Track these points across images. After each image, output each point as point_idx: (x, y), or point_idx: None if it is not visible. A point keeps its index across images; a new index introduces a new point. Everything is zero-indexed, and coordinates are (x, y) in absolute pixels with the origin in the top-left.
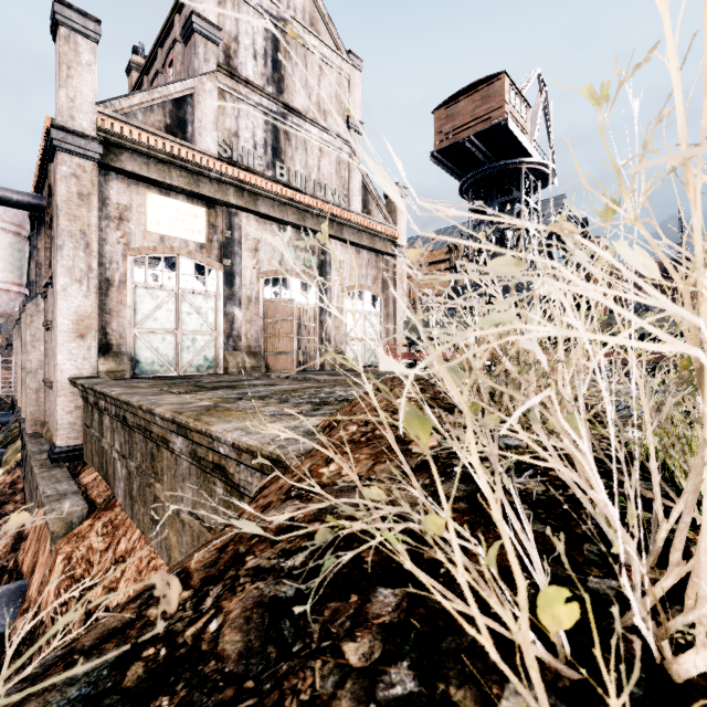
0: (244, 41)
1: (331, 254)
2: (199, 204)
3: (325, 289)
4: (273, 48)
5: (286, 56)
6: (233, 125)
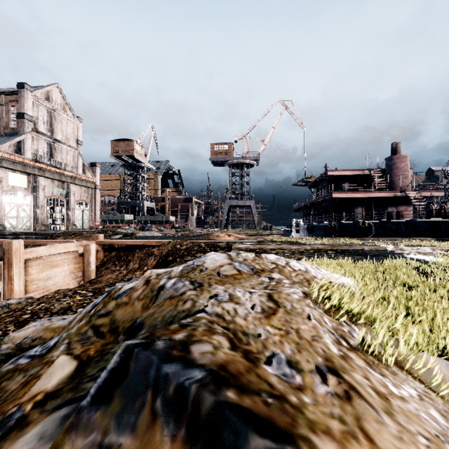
0: (40, 118)
1: (71, 189)
2: (25, 175)
3: (68, 202)
4: (50, 119)
5: (55, 121)
6: (37, 147)
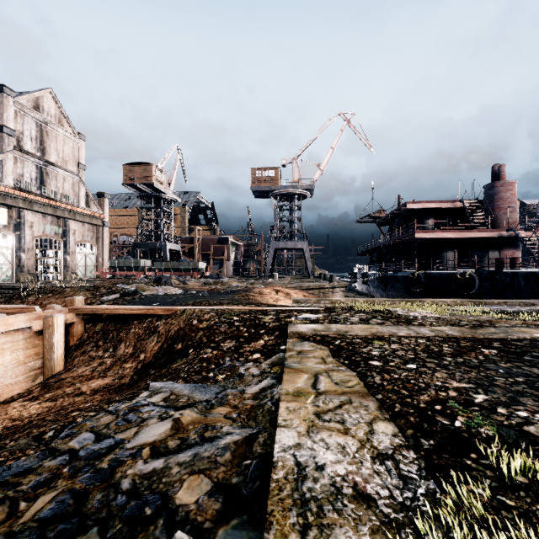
0: (26, 133)
1: (70, 227)
2: (4, 207)
3: (66, 243)
4: (40, 134)
5: (47, 138)
6: (21, 171)
